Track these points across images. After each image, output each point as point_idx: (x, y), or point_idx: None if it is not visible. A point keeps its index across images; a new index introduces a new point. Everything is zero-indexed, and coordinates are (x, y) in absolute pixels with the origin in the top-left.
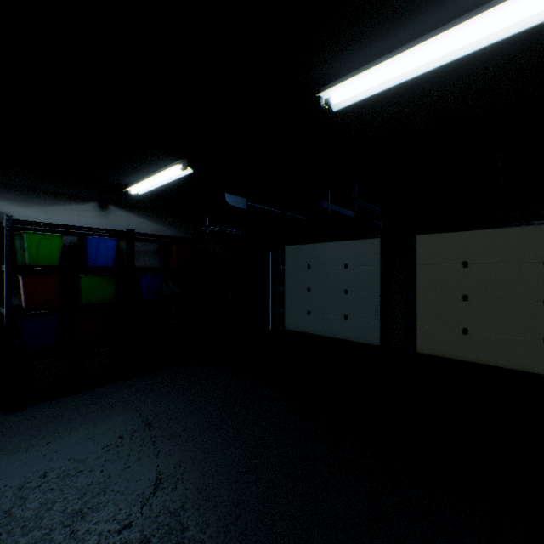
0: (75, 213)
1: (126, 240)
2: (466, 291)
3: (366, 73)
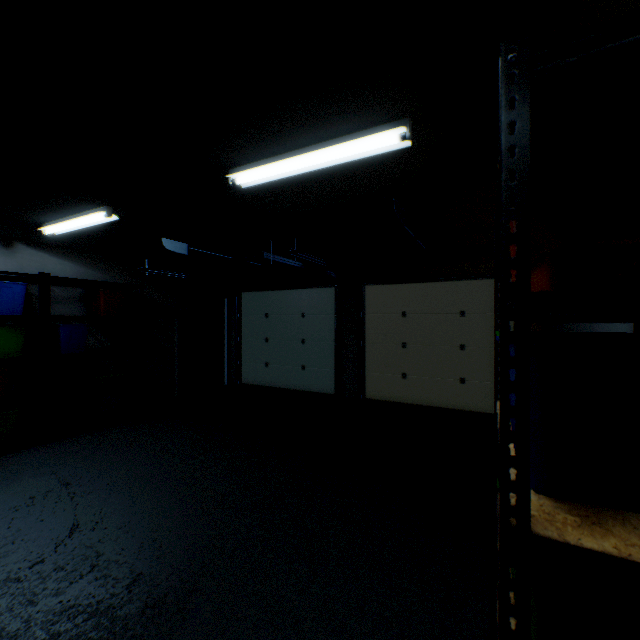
0: None
1: (38, 284)
2: (405, 339)
3: (259, 168)
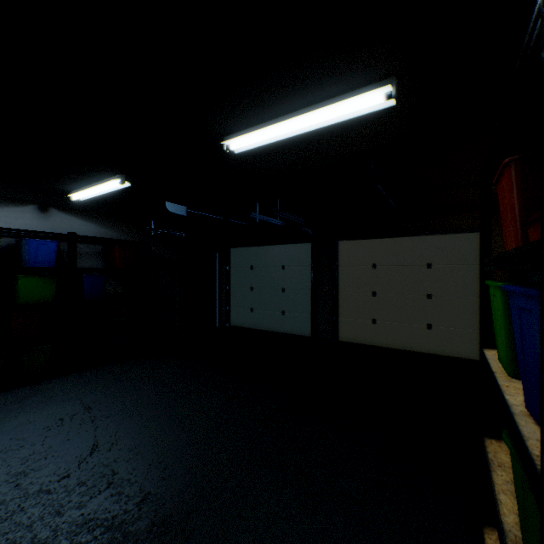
0: (12, 215)
1: (67, 242)
2: (375, 289)
3: (250, 134)
